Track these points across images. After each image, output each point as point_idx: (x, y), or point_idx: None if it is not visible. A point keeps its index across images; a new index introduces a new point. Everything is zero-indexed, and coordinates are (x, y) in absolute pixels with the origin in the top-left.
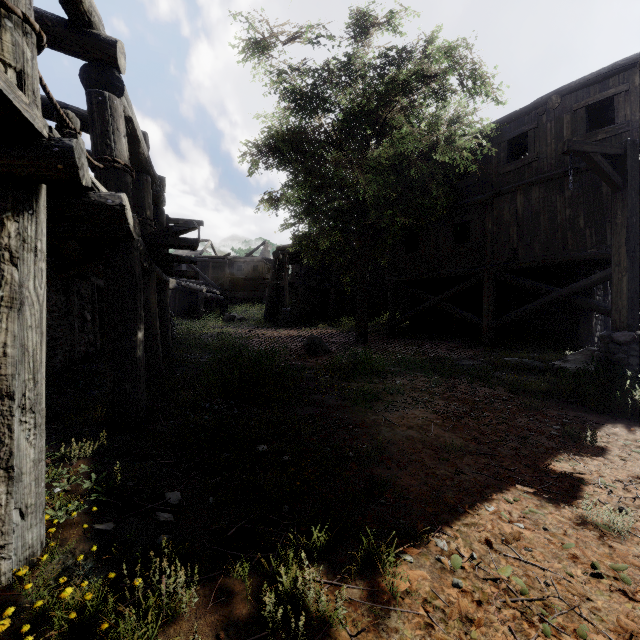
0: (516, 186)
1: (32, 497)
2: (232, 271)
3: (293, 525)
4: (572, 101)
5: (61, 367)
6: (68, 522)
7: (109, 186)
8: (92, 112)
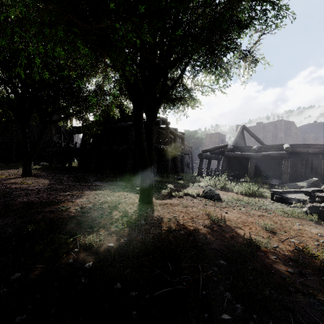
0: None
1: None
2: None
3: None
4: None
5: None
6: None
7: None
8: None
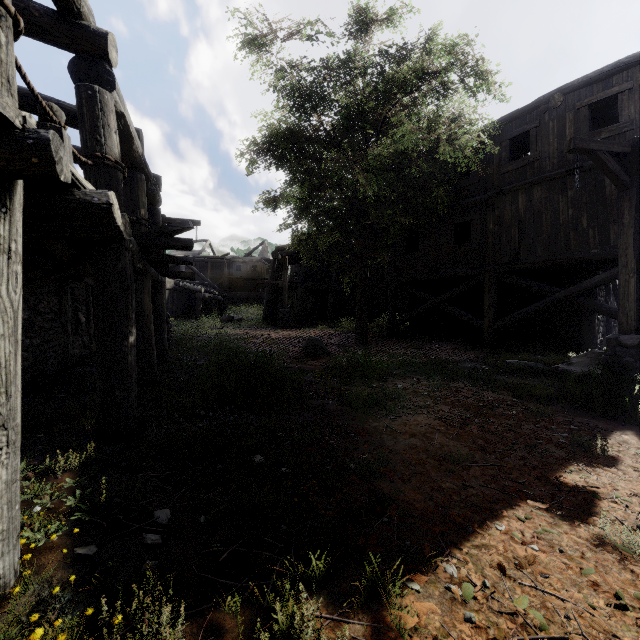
0: (518, 186)
1: (4, 522)
2: (231, 271)
3: (290, 548)
4: (575, 99)
5: (53, 370)
6: (47, 545)
7: (99, 184)
8: (81, 107)
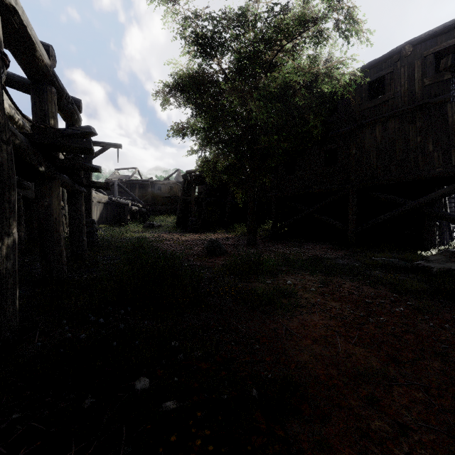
0: (375, 119)
1: None
2: (153, 191)
3: None
4: (422, 49)
5: None
6: None
7: None
8: None
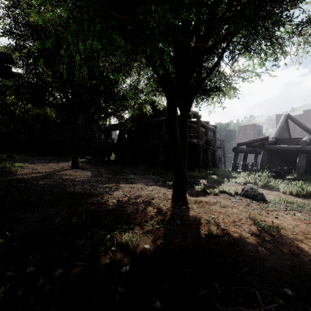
0: None
1: None
2: None
3: None
4: None
5: None
6: None
7: None
8: None
